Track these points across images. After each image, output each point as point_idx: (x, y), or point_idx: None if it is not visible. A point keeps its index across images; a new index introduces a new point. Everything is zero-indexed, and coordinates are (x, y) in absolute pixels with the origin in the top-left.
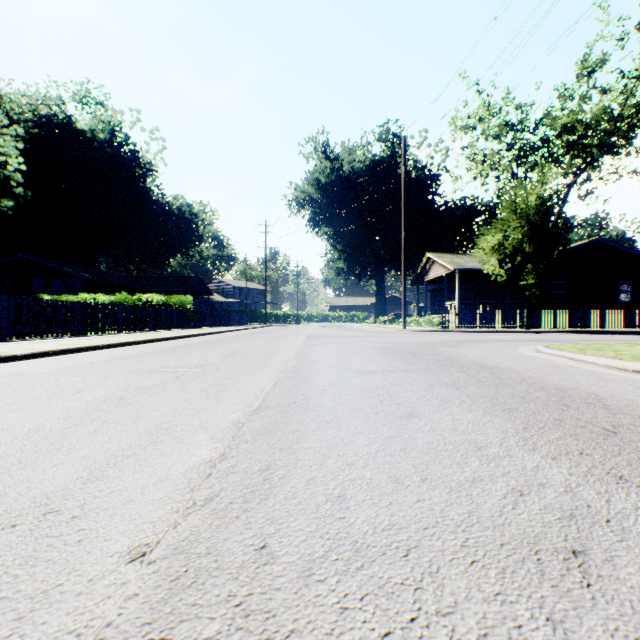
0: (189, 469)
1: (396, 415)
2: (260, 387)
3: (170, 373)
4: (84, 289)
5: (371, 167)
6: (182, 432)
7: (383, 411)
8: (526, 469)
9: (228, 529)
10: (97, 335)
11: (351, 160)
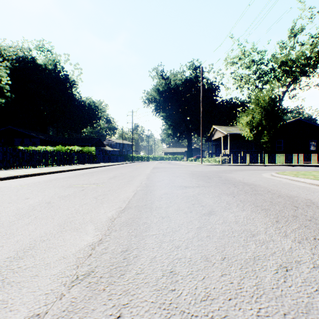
0: (78, 250)
1: (202, 213)
2: (126, 196)
3: (79, 187)
4: (41, 144)
5: (185, 82)
6: (79, 224)
7: (194, 210)
8: (285, 250)
9: (96, 300)
10: (45, 167)
11: (175, 79)
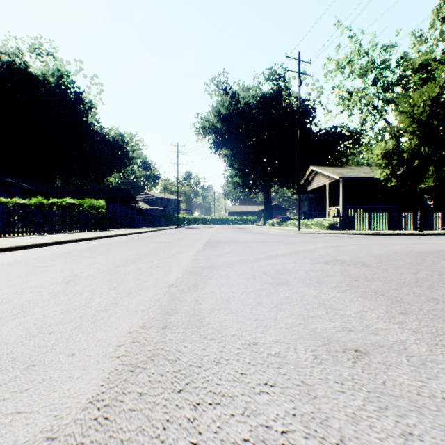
0: None
1: None
2: None
3: None
4: (23, 196)
5: (262, 101)
6: None
7: None
8: None
9: None
10: None
11: (245, 96)
